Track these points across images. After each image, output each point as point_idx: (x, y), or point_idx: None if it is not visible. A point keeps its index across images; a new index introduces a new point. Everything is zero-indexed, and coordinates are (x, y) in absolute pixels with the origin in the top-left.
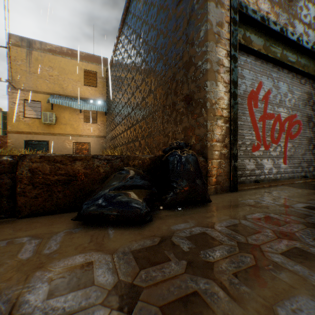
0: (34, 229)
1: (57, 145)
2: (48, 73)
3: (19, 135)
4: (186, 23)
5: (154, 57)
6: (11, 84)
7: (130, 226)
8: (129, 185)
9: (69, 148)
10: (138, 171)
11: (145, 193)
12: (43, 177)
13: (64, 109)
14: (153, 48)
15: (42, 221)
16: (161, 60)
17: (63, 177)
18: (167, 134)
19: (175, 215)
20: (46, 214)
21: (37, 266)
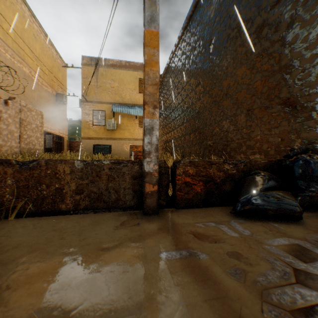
0: (204, 217)
1: (117, 148)
2: (110, 85)
3: (89, 140)
4: (284, 27)
5: (232, 62)
6: (84, 98)
7: (285, 222)
8: (272, 187)
9: (127, 151)
10: (271, 174)
11: (289, 194)
12: (191, 178)
13: (122, 116)
14: (231, 53)
15: (200, 212)
16: (243, 65)
17: (203, 178)
18: (253, 138)
19: (315, 216)
20: (193, 207)
21: (256, 242)
